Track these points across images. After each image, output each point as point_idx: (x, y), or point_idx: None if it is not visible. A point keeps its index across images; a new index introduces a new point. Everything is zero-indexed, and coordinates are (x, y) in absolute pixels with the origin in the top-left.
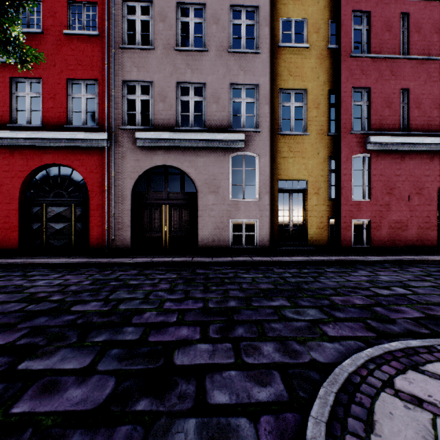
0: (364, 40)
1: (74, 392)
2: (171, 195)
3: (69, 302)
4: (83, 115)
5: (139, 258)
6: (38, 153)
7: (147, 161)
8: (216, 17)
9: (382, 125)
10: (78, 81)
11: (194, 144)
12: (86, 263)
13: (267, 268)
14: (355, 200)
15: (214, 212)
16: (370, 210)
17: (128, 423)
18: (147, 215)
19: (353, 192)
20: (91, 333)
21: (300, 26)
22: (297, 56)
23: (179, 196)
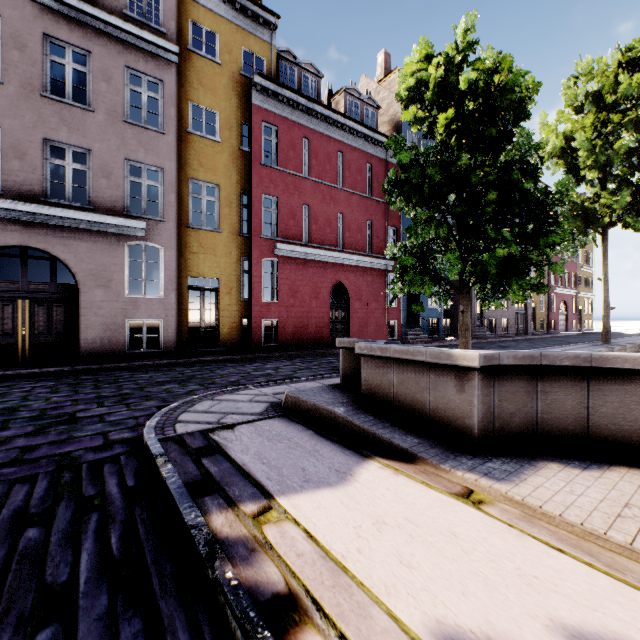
0: (273, 151)
1: (2, 433)
2: (34, 287)
3: None
4: None
5: None
6: None
7: None
8: (108, 74)
9: (288, 234)
10: None
11: (73, 223)
12: None
13: (170, 369)
14: (265, 301)
15: (103, 311)
16: (278, 311)
17: (57, 431)
18: None
19: (263, 293)
20: None
21: None
22: (209, 147)
23: (48, 288)
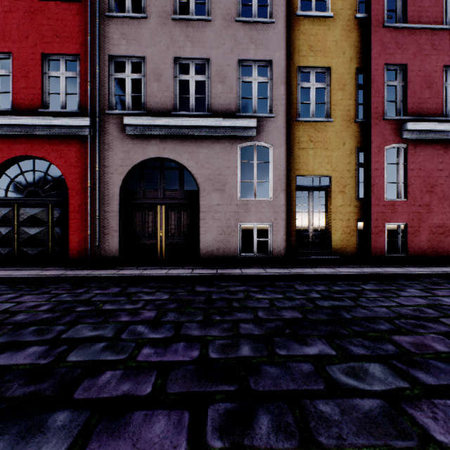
0: (399, 7)
1: None
2: (168, 194)
3: None
4: (62, 98)
5: (127, 270)
6: (8, 143)
7: (138, 152)
8: None
9: (421, 109)
10: (55, 56)
11: (195, 131)
12: (59, 277)
13: (287, 284)
14: (388, 199)
15: (219, 214)
16: (406, 212)
17: None
18: (139, 218)
19: (386, 190)
20: None
21: (317, 3)
22: (318, 27)
23: (178, 195)
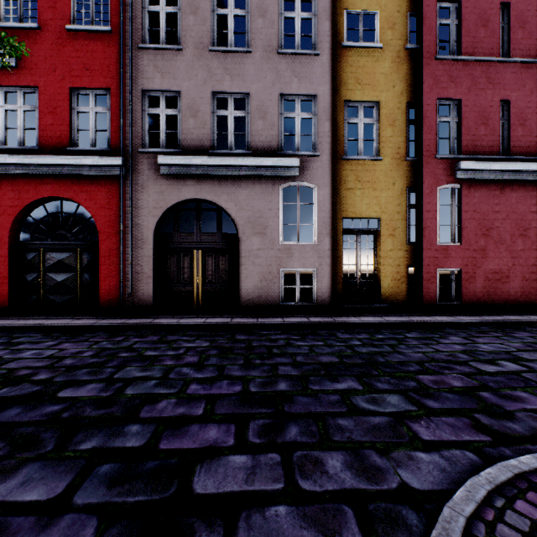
0: (452, 38)
1: None
2: (205, 237)
3: (57, 383)
4: (91, 135)
5: (163, 319)
6: (34, 183)
7: (174, 193)
8: (263, 8)
9: (476, 147)
10: (84, 91)
11: (234, 171)
12: (93, 326)
13: (329, 333)
14: (441, 244)
15: (259, 260)
16: (460, 257)
17: None
18: (174, 263)
19: (438, 233)
20: (77, 436)
21: (369, 24)
22: (366, 58)
23: (215, 238)
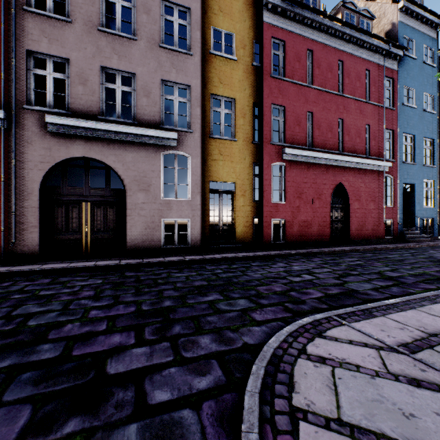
0: (280, 64)
1: None
2: (93, 191)
3: None
4: None
5: (52, 265)
6: None
7: (62, 150)
8: (147, 7)
9: (294, 140)
10: None
11: (121, 137)
12: None
13: (200, 266)
14: (274, 202)
15: (144, 211)
16: (285, 211)
17: None
18: (62, 214)
19: (272, 195)
20: None
21: (228, 38)
22: (226, 65)
23: (104, 193)
